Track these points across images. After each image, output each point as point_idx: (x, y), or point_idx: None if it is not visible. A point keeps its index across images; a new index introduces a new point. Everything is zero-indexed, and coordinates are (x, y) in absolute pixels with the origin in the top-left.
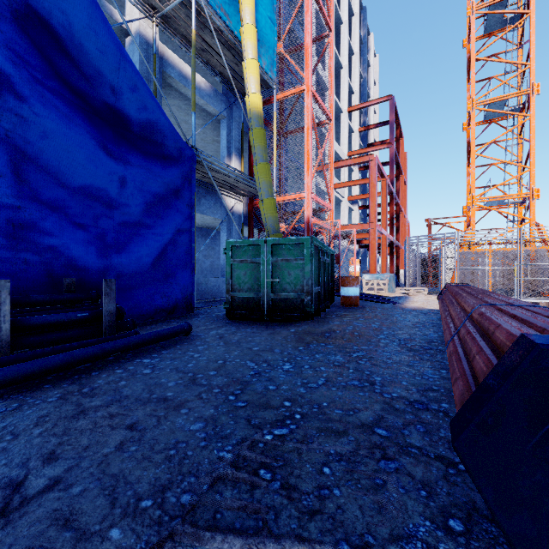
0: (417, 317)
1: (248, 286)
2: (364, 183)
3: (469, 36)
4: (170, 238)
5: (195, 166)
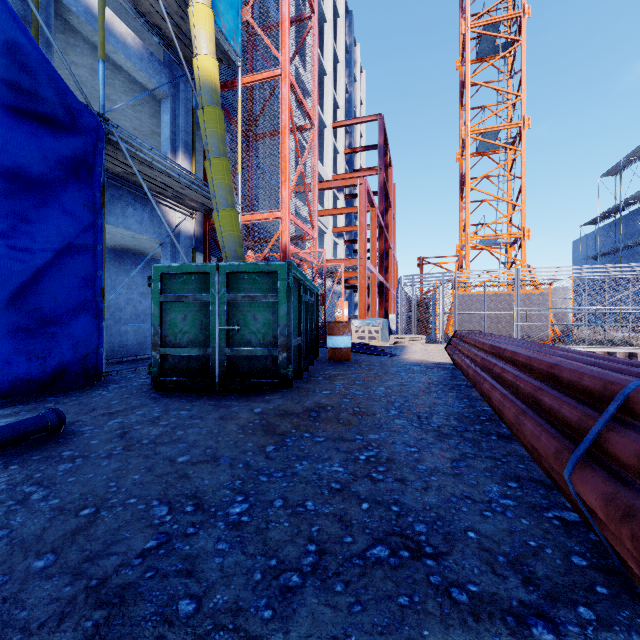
0: (427, 376)
1: (189, 337)
2: (352, 212)
3: (463, 57)
4: (50, 257)
5: (103, 146)
